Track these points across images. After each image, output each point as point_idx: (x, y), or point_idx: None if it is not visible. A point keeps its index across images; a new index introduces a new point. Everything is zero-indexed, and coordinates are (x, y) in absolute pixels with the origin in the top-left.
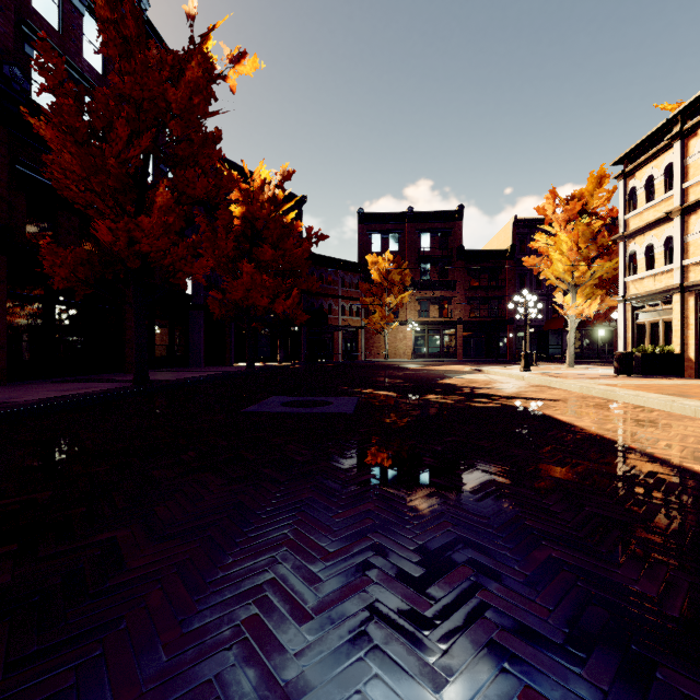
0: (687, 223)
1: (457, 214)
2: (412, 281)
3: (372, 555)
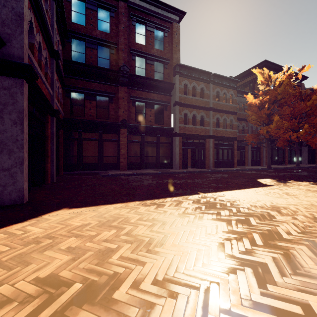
0: None
1: None
2: None
3: None
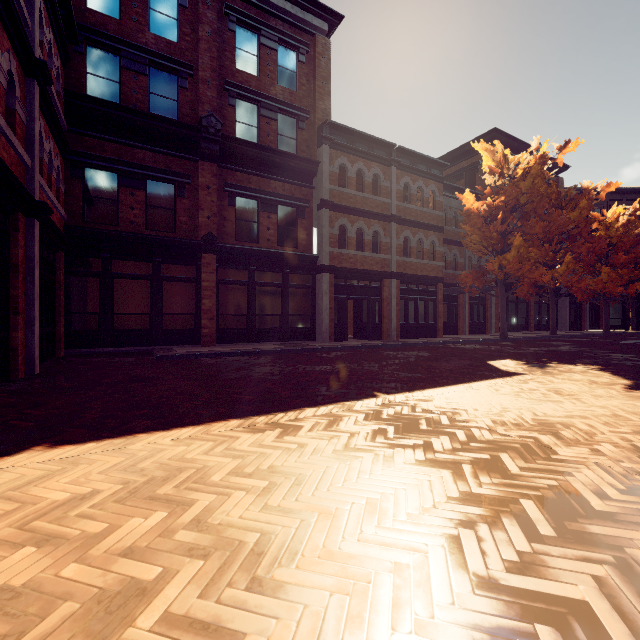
0: None
1: None
2: None
3: None
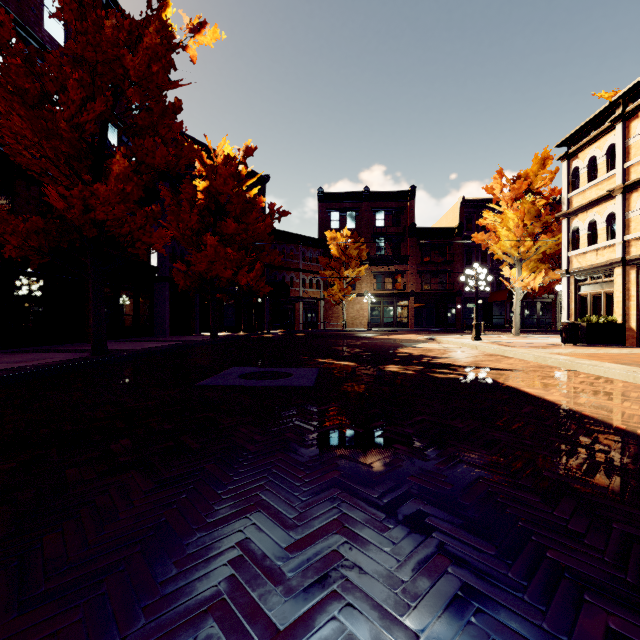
0: (629, 200)
1: (410, 194)
2: (368, 256)
3: (343, 633)
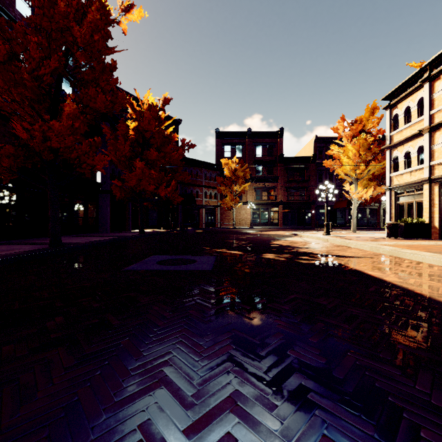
0: (433, 137)
1: (279, 134)
2: (251, 176)
3: None
